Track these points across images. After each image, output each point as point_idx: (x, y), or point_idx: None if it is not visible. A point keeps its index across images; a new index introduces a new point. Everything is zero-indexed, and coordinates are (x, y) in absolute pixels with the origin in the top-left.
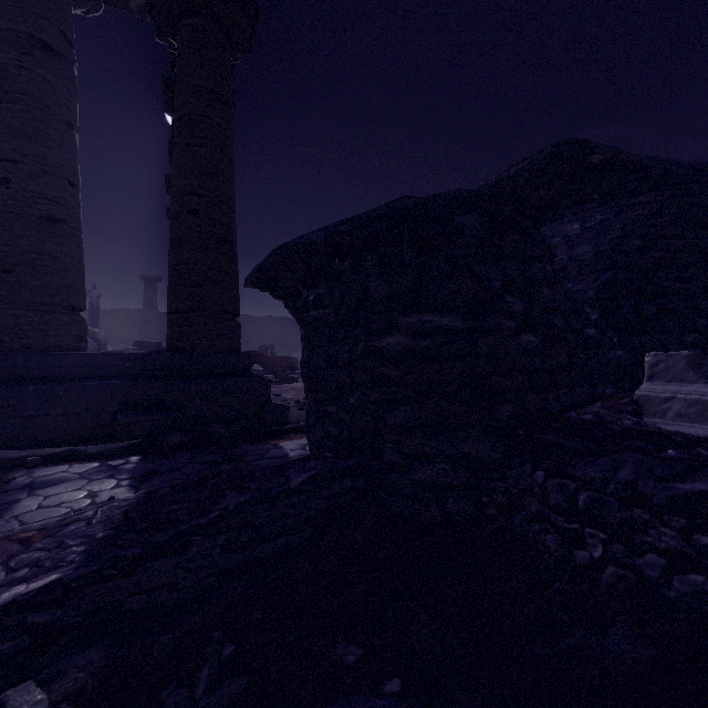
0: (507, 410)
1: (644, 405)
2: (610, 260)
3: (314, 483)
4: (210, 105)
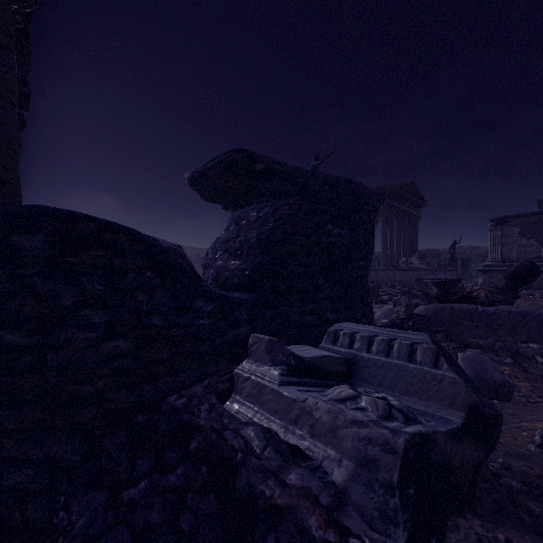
0: (91, 412)
1: (235, 382)
2: (264, 246)
3: None
4: None
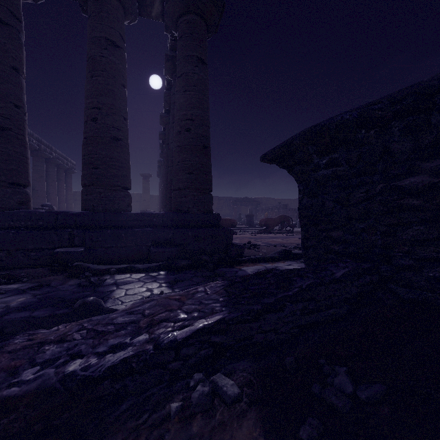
0: None
1: None
2: None
3: (349, 276)
4: (197, 66)
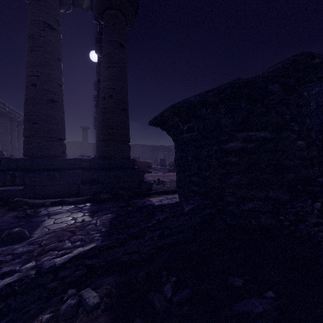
0: (290, 177)
1: None
2: None
3: (194, 210)
4: (118, 48)
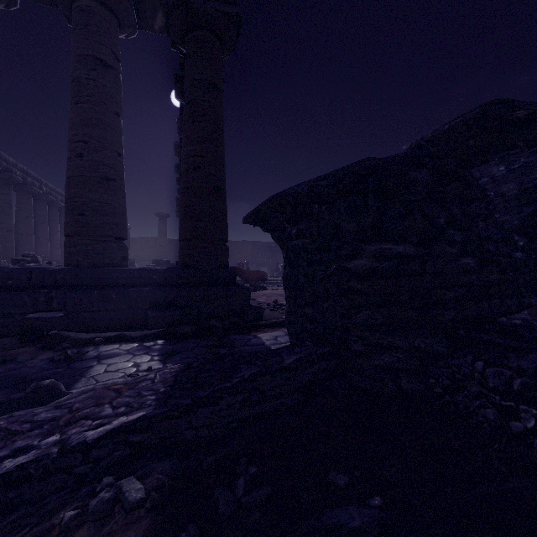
0: (449, 315)
1: None
2: (533, 195)
3: (300, 363)
4: (208, 92)
